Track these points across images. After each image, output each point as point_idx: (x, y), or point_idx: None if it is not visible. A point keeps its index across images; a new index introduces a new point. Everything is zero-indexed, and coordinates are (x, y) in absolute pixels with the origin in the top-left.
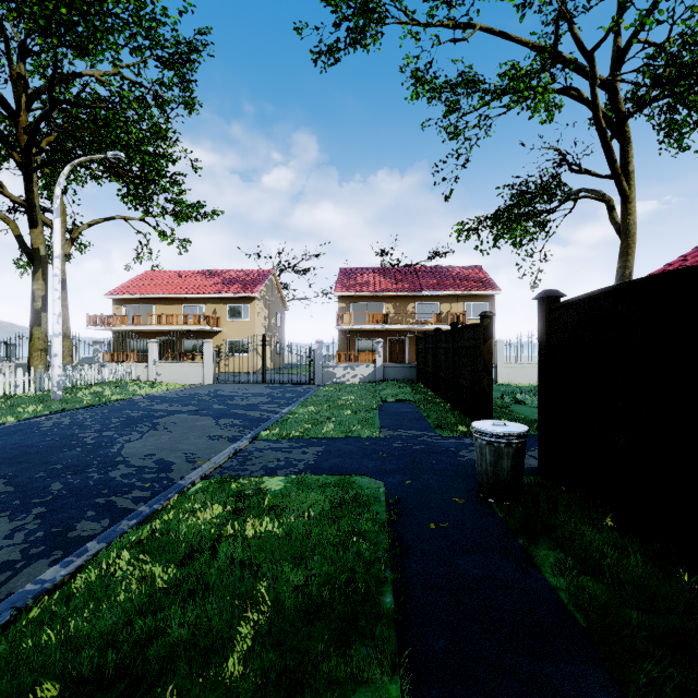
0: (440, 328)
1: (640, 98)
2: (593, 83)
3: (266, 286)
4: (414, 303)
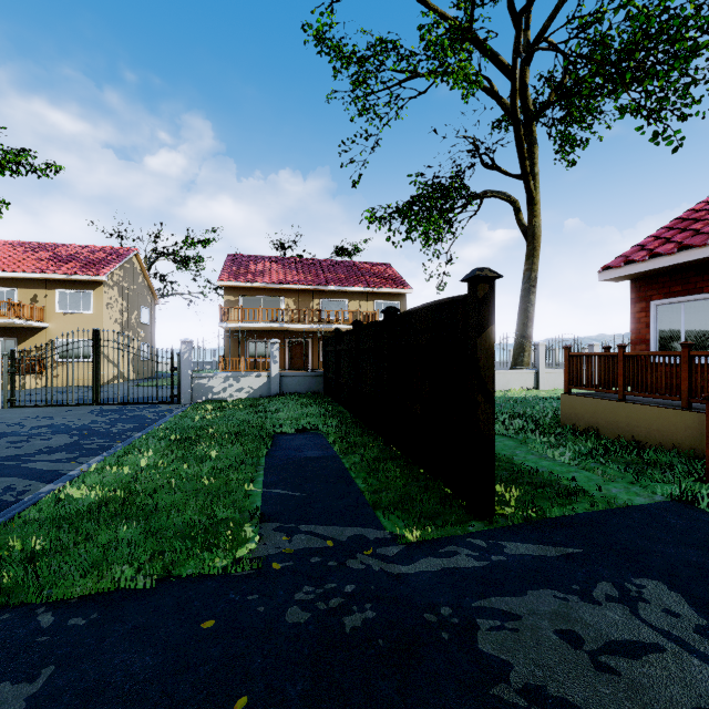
0: (360, 321)
1: (540, 105)
2: (516, 59)
3: (123, 269)
4: (319, 299)
